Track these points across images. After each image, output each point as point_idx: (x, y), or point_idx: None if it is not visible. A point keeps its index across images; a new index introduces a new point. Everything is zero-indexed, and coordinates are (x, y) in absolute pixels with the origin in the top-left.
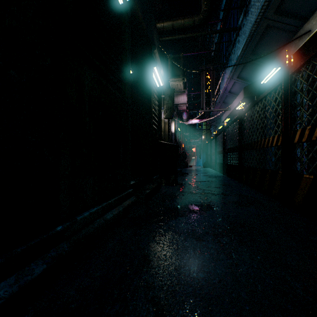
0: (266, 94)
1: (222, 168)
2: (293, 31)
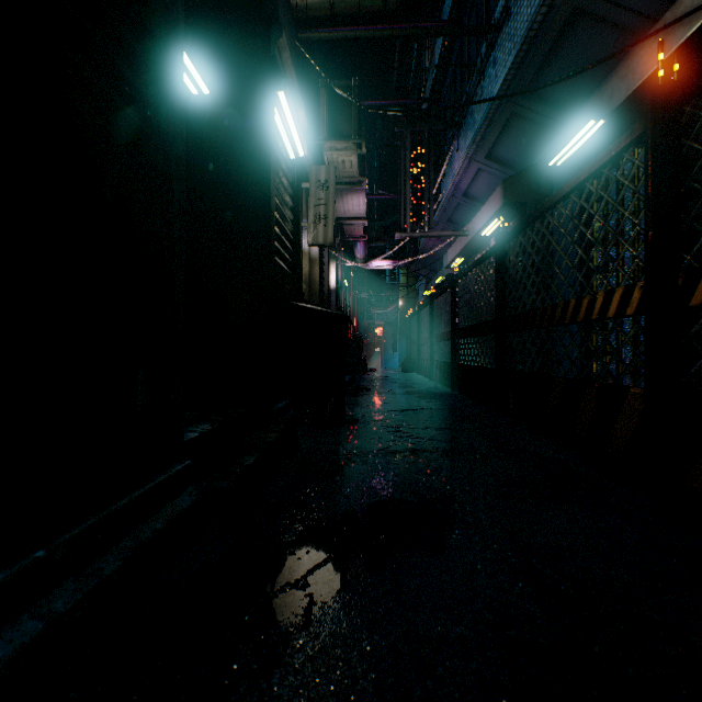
0: (584, 178)
1: (449, 374)
2: (636, 30)
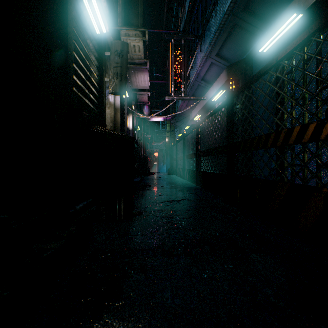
0: (311, 33)
1: (194, 176)
2: None
